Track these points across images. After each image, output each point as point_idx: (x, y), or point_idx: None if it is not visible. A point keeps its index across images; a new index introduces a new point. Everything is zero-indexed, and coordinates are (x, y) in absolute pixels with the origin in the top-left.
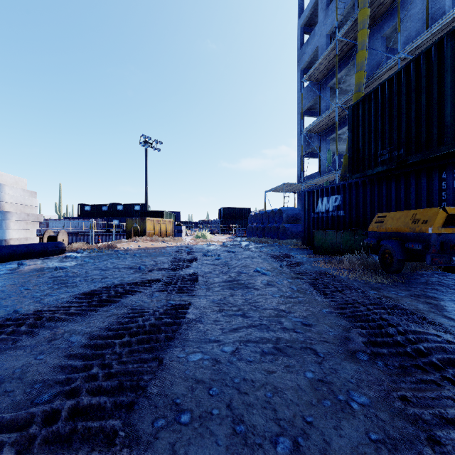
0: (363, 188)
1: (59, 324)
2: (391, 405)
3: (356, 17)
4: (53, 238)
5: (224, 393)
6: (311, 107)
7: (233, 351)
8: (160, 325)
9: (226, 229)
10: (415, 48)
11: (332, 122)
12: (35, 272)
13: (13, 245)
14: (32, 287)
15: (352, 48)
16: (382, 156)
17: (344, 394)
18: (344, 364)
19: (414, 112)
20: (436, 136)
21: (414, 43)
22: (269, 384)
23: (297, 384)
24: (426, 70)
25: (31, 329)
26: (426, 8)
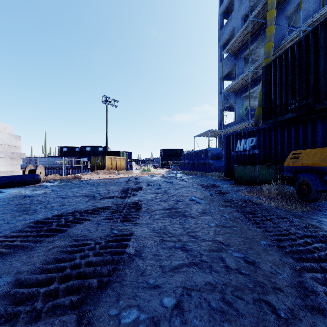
0: (275, 131)
1: None
2: None
3: (265, 1)
4: (33, 171)
5: None
6: (228, 73)
7: (175, 306)
8: (97, 262)
9: (165, 165)
10: (314, 22)
11: (245, 83)
12: (7, 199)
13: None
14: None
15: (261, 27)
16: (291, 105)
17: None
18: None
19: (322, 67)
20: None
21: (314, 18)
22: None
23: None
24: None
25: None
26: None
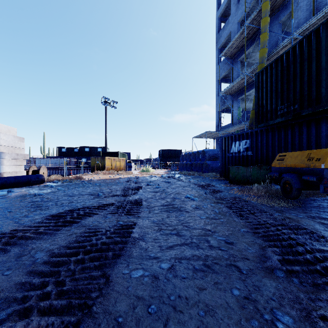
0: (266, 134)
1: (29, 242)
2: (313, 325)
3: (260, 8)
4: (36, 172)
5: (161, 311)
6: (225, 76)
7: (169, 268)
8: (110, 243)
9: (164, 165)
10: (304, 30)
11: (241, 86)
12: (19, 198)
13: (5, 177)
14: (14, 210)
15: (257, 32)
16: (281, 110)
17: (269, 313)
18: (264, 281)
19: (306, 76)
20: (324, 94)
21: (304, 27)
22: (201, 302)
23: (226, 302)
24: (316, 44)
25: (5, 246)
26: (313, 0)
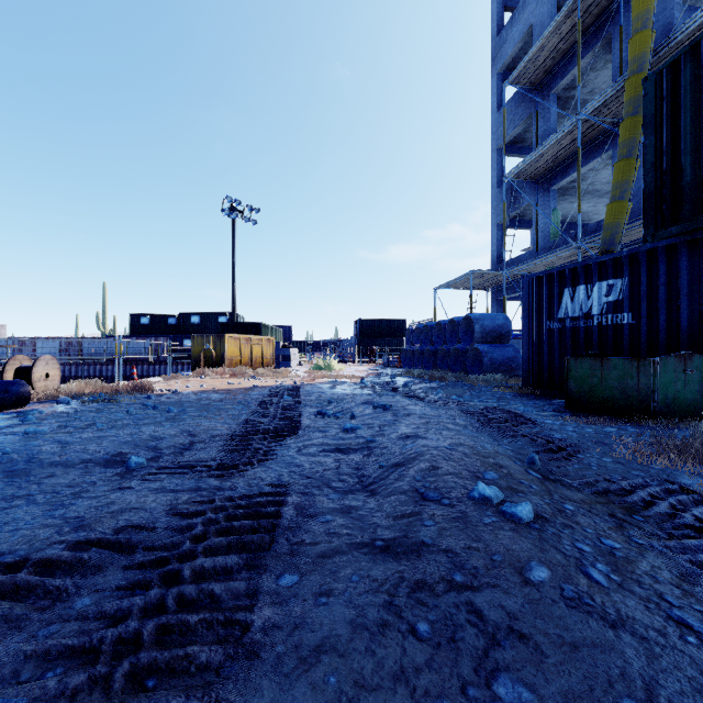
0: (690, 259)
1: None
2: None
3: None
4: (26, 372)
5: None
6: (516, 139)
7: None
8: None
9: (366, 355)
10: None
11: (563, 156)
12: None
13: None
14: None
15: (608, 10)
16: None
17: None
18: None
19: None
20: None
21: None
22: None
23: None
24: None
25: None
26: None
